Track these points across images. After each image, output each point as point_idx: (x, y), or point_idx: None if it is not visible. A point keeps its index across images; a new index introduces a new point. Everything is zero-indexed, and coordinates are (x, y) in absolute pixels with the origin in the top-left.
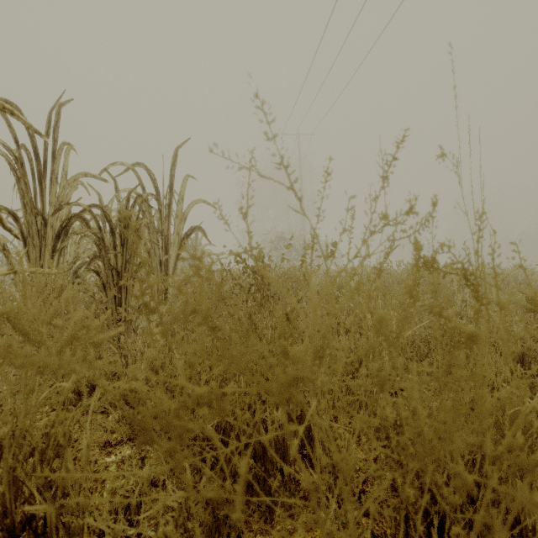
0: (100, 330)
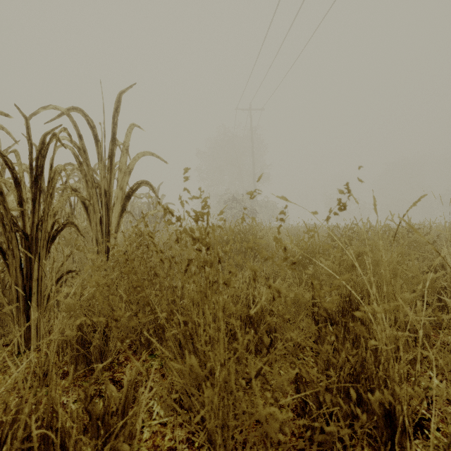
0: None
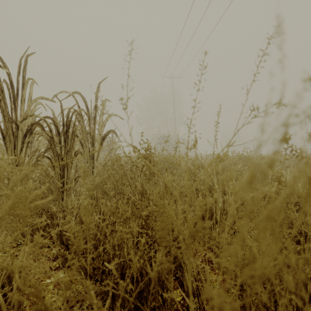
0: (40, 197)
